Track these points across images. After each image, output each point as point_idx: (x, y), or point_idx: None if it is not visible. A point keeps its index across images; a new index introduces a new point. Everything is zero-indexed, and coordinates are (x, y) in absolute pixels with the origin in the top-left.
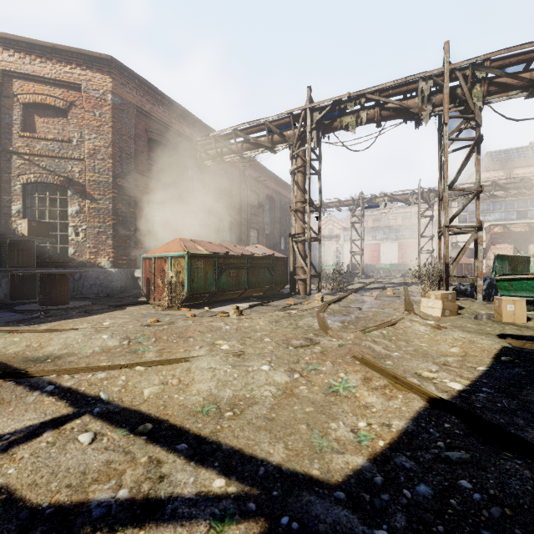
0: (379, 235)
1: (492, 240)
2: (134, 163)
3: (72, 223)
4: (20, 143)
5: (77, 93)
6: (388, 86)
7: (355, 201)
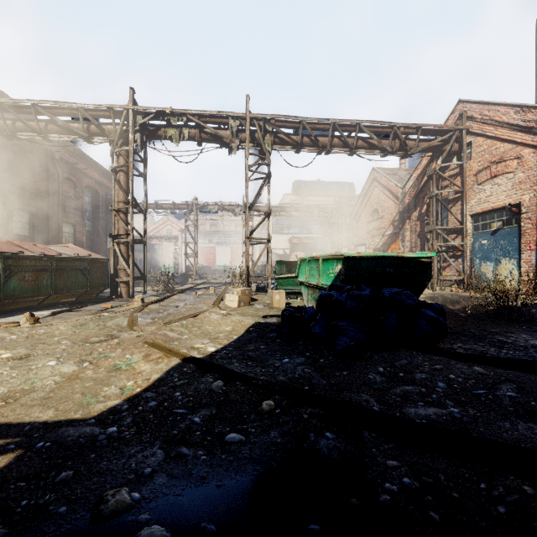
0: (215, 239)
1: (293, 248)
2: None
3: None
4: None
5: None
6: (206, 114)
7: (190, 206)
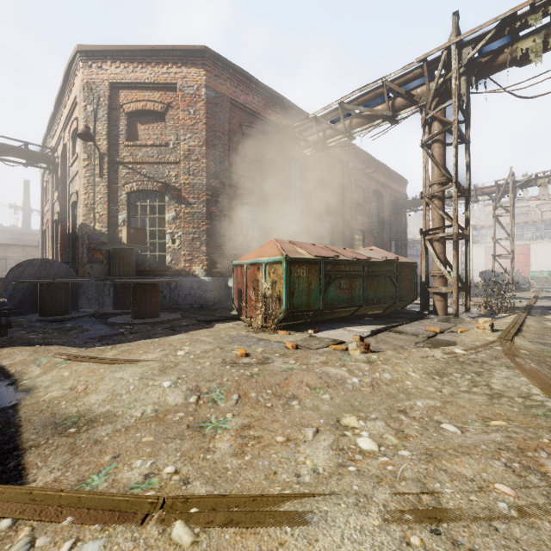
0: (528, 233)
1: None
2: (228, 162)
3: (169, 230)
4: (125, 152)
5: (173, 94)
6: None
7: (501, 186)
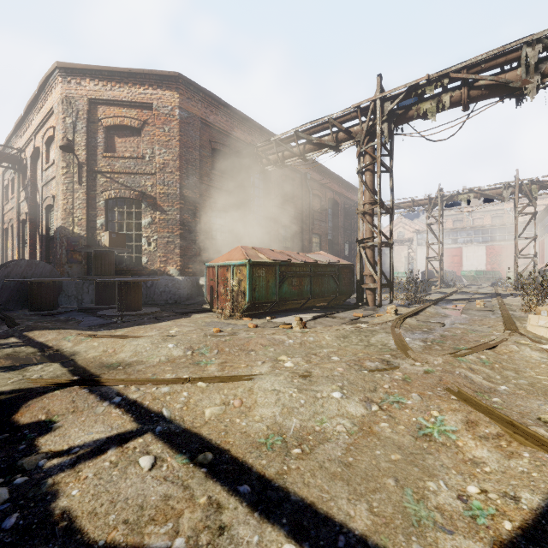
0: (461, 238)
1: None
2: (199, 174)
3: (145, 234)
4: (103, 162)
5: (149, 112)
6: (479, 60)
7: (432, 200)
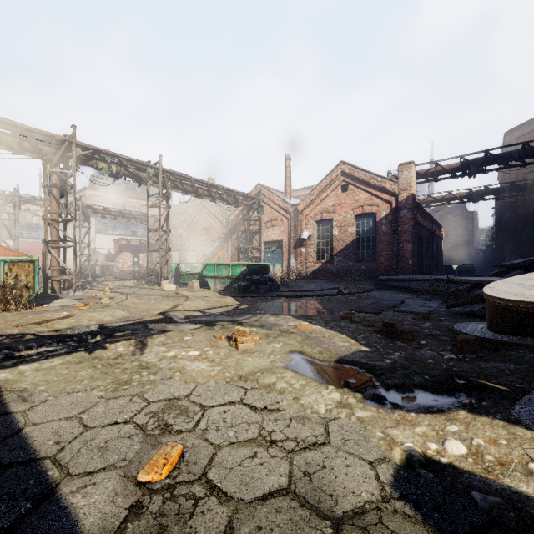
0: None
1: (121, 249)
2: None
3: None
4: None
5: None
6: (133, 160)
7: (9, 197)
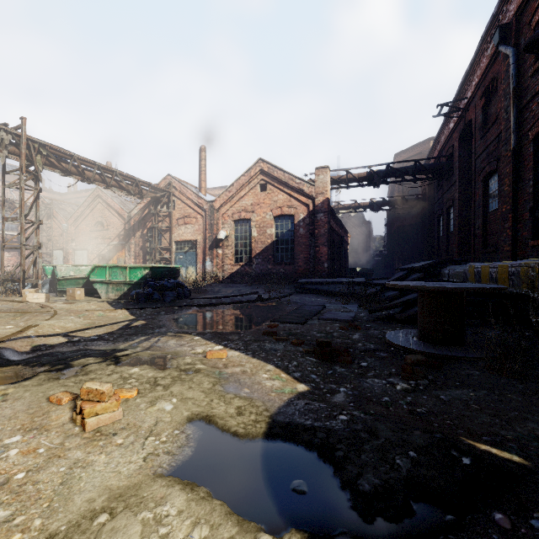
0: None
1: None
2: None
3: None
4: None
5: None
6: None
7: None
